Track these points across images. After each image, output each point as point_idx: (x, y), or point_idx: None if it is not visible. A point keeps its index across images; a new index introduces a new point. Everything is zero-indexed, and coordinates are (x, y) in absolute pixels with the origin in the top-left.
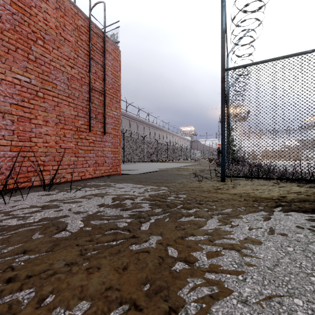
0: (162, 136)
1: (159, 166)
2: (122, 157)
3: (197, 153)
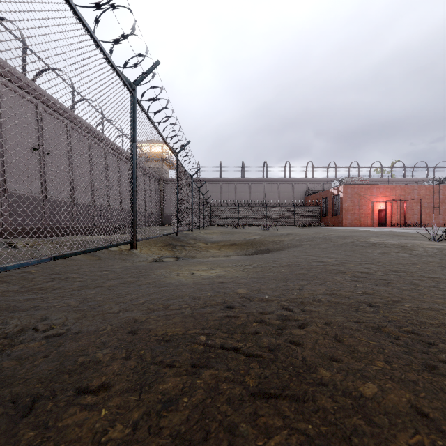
0: None
1: None
2: None
3: None
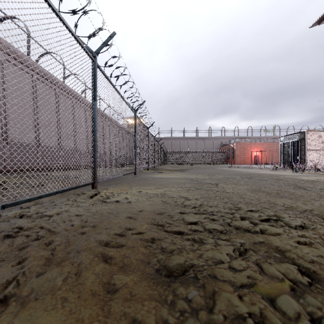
0: None
1: None
2: None
3: None
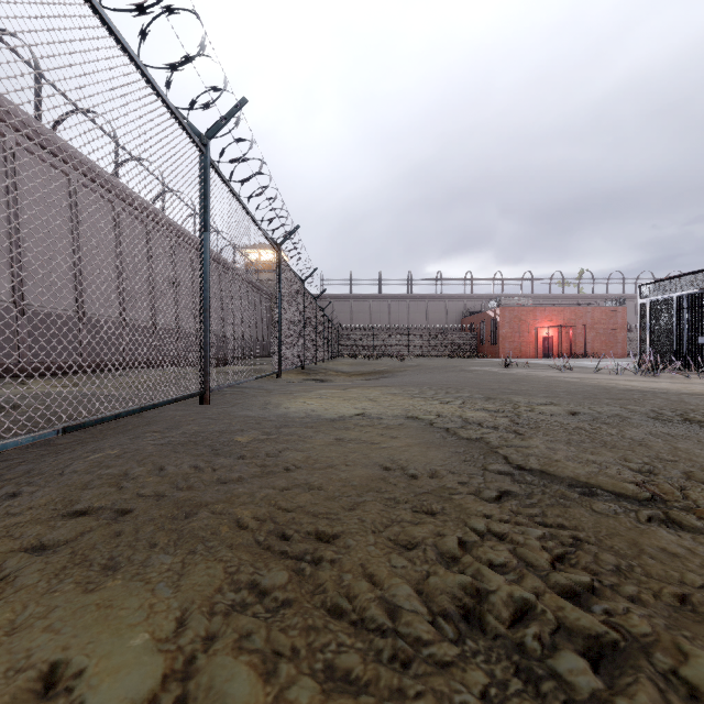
0: None
1: None
2: None
3: None
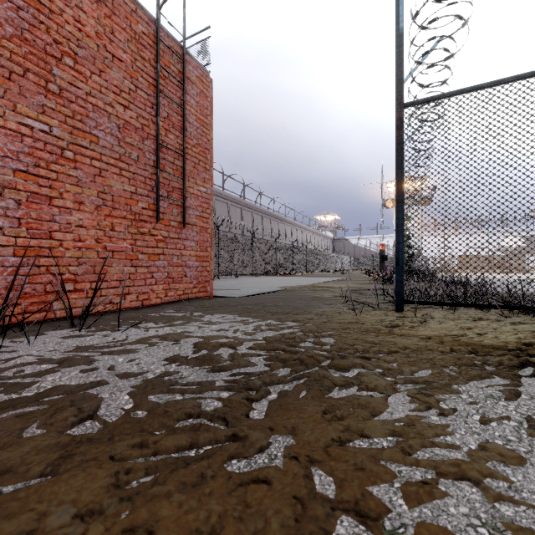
0: (284, 231)
1: (279, 283)
2: (216, 266)
3: (344, 261)
